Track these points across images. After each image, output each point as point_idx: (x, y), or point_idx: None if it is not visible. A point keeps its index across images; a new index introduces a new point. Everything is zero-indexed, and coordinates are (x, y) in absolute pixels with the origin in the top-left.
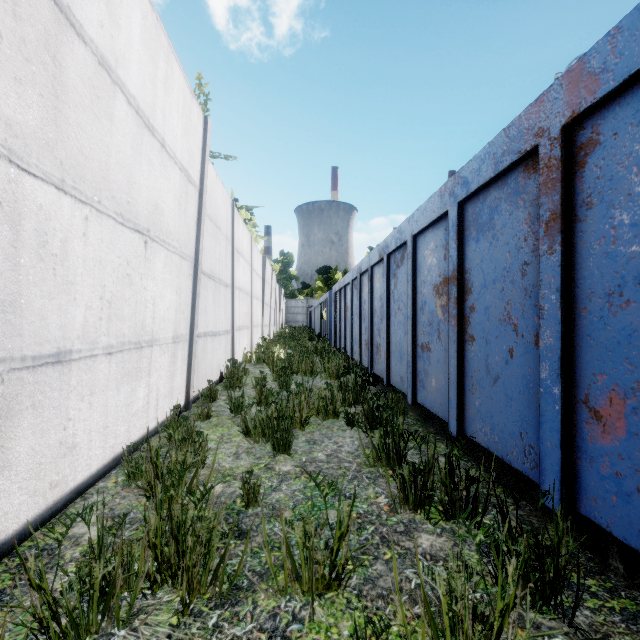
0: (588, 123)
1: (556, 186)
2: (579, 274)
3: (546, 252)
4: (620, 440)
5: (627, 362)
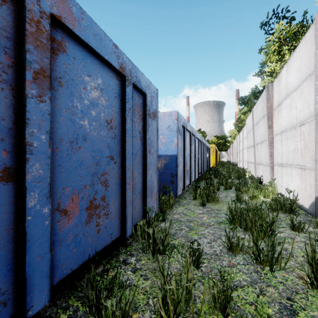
0: (60, 31)
1: (46, 52)
2: (53, 124)
3: (36, 97)
4: (77, 217)
5: (80, 177)
